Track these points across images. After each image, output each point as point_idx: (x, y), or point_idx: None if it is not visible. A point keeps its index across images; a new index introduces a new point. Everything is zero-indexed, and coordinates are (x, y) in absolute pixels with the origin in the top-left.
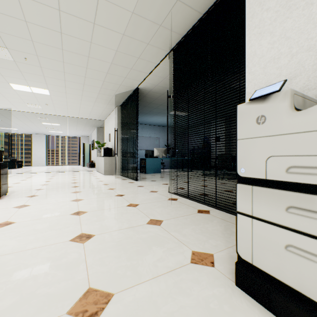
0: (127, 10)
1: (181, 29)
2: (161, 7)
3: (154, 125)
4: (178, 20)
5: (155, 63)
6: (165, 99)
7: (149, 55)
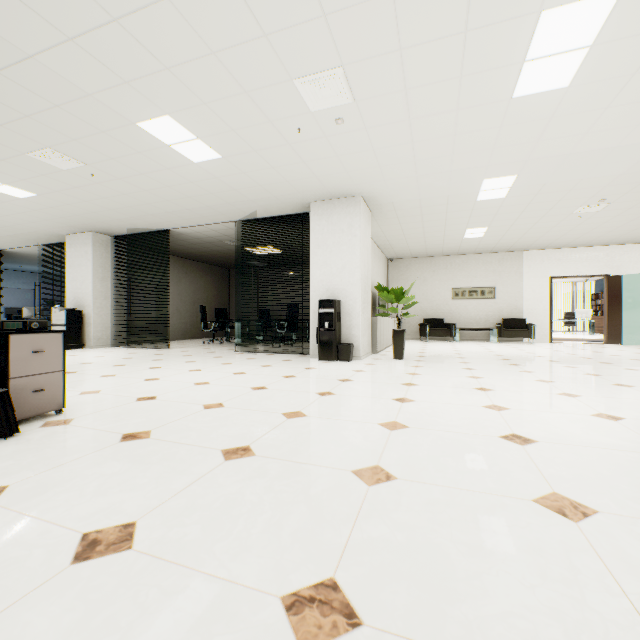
0: (4, 234)
1: (47, 242)
2: (30, 237)
3: (24, 271)
4: (44, 240)
5: (26, 245)
6: (40, 258)
7: (20, 243)
